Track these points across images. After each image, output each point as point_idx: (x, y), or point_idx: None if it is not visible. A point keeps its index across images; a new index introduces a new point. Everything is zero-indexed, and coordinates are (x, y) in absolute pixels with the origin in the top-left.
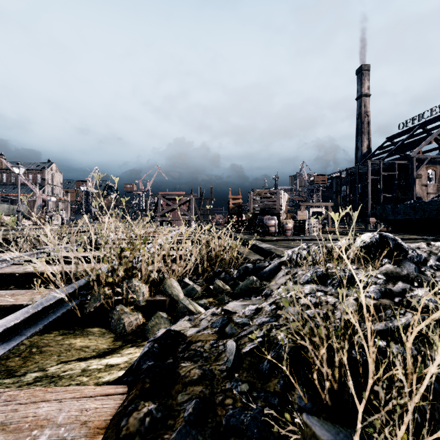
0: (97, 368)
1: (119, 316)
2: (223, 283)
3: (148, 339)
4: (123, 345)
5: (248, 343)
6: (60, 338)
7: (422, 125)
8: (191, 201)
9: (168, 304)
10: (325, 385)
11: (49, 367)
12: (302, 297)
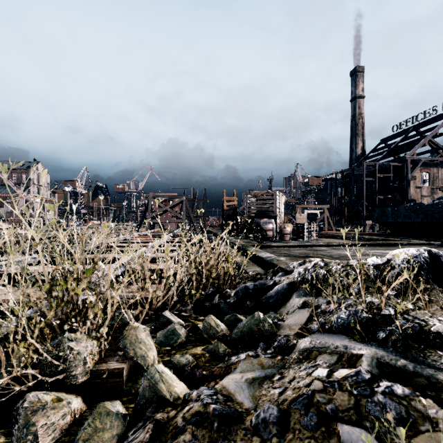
0: None
1: (28, 419)
2: (216, 321)
3: None
4: None
5: None
6: None
7: (415, 127)
8: (183, 202)
9: (129, 370)
10: None
11: None
12: None
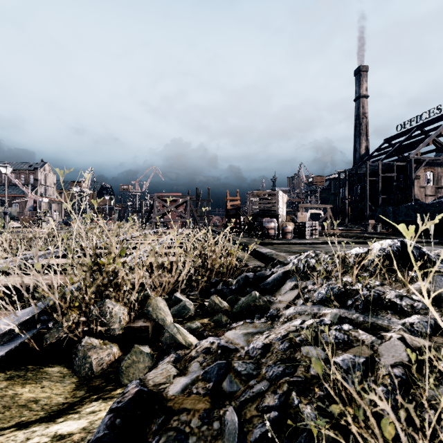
0: None
1: (85, 353)
2: (220, 299)
3: (120, 386)
4: (85, 397)
5: (257, 420)
6: (3, 385)
7: (420, 127)
8: (188, 202)
9: (152, 330)
10: None
11: None
12: (376, 400)
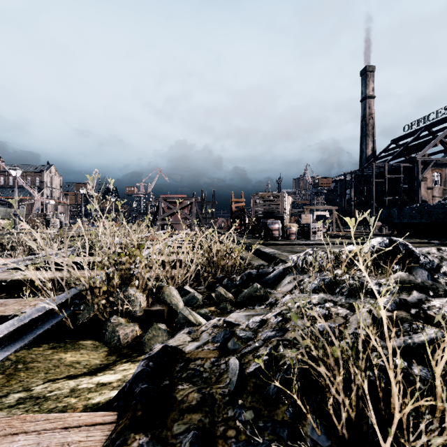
0: (87, 388)
1: (114, 328)
2: (225, 291)
3: (144, 354)
4: (117, 360)
5: (253, 361)
6: (49, 352)
7: (427, 127)
8: (193, 204)
9: (166, 314)
10: (340, 413)
11: (34, 386)
12: (315, 316)
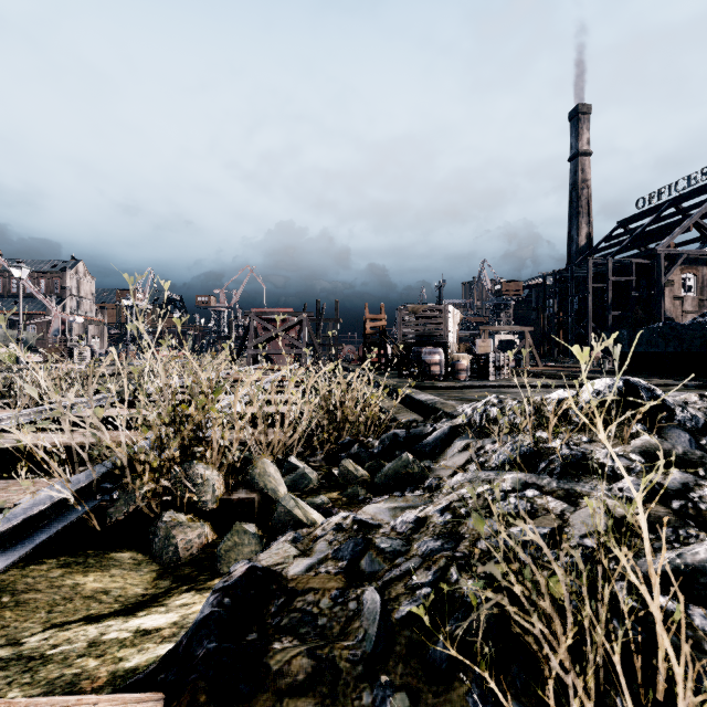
0: (118, 639)
1: (168, 532)
2: (355, 465)
3: (218, 576)
4: (172, 588)
5: (404, 597)
6: (57, 574)
7: (674, 202)
8: (303, 323)
9: (258, 505)
10: (566, 700)
11: (27, 637)
12: (525, 529)
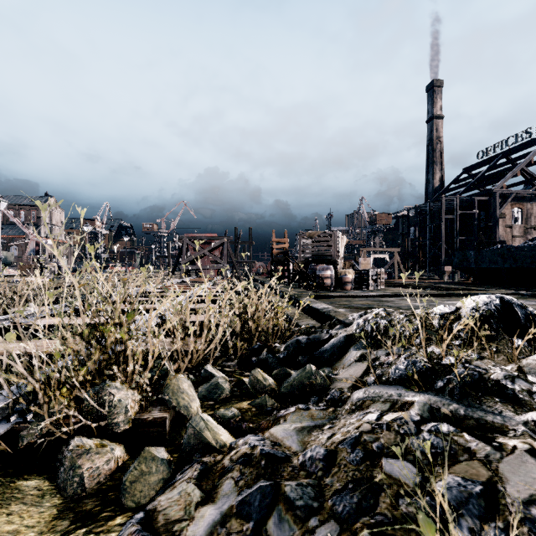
0: None
1: (74, 461)
2: (264, 375)
3: (121, 512)
4: (69, 531)
5: None
6: None
7: (505, 154)
8: (225, 245)
9: (171, 421)
10: None
11: None
12: None
